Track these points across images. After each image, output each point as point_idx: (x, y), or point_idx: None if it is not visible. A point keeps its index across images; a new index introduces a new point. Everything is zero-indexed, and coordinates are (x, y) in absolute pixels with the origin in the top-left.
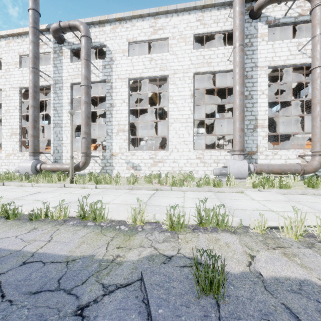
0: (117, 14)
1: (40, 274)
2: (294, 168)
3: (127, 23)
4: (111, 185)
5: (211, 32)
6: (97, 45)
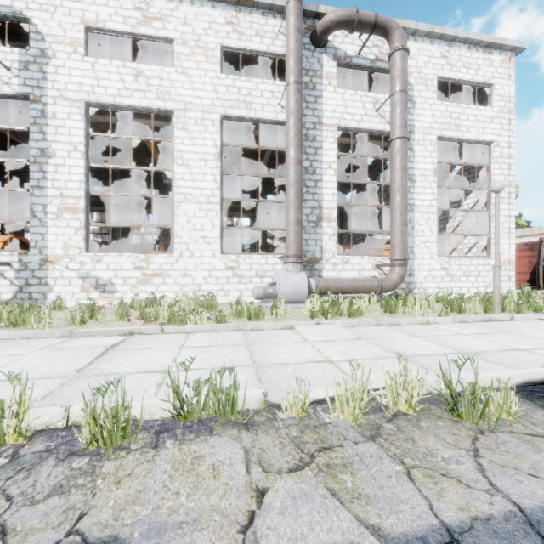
0: None
1: None
2: (370, 284)
3: None
4: (15, 331)
5: (253, 51)
6: (4, 12)
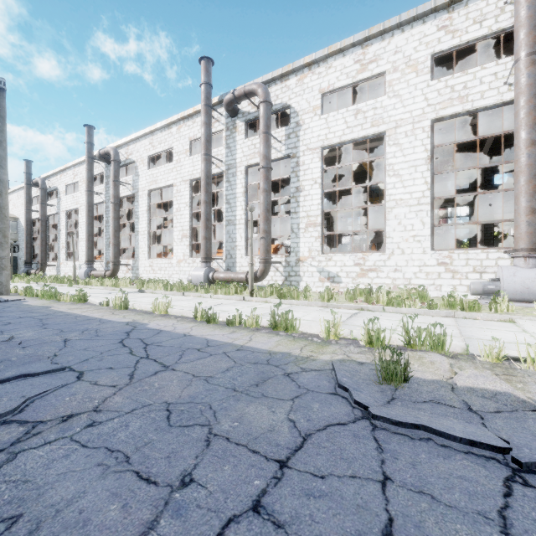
0: (306, 58)
1: (253, 356)
2: None
3: (319, 67)
4: (299, 301)
5: (469, 42)
6: (278, 108)
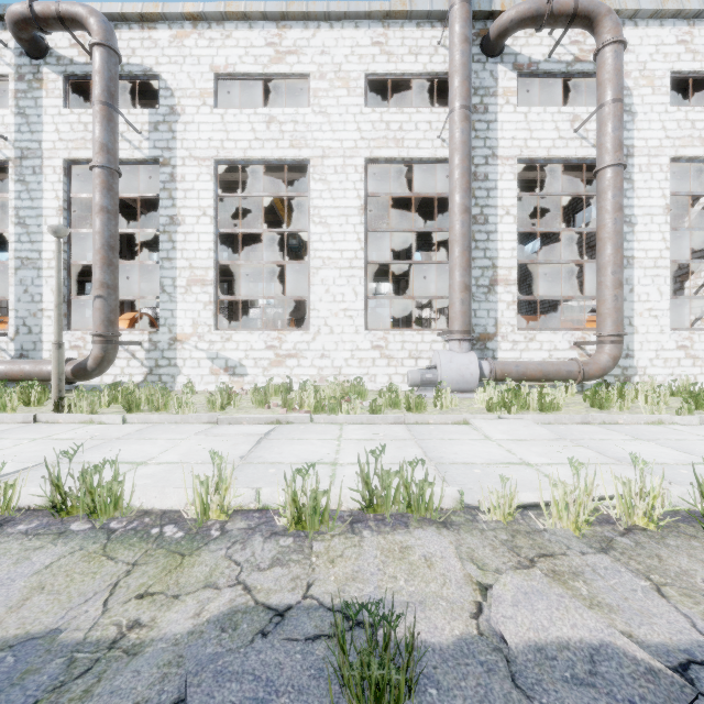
0: (187, 5)
1: None
2: (566, 368)
3: (211, 29)
4: (164, 415)
5: (404, 74)
6: (135, 72)
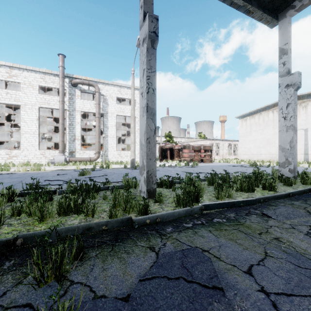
0: None
1: None
2: (87, 159)
3: None
4: None
5: (50, 87)
6: None
